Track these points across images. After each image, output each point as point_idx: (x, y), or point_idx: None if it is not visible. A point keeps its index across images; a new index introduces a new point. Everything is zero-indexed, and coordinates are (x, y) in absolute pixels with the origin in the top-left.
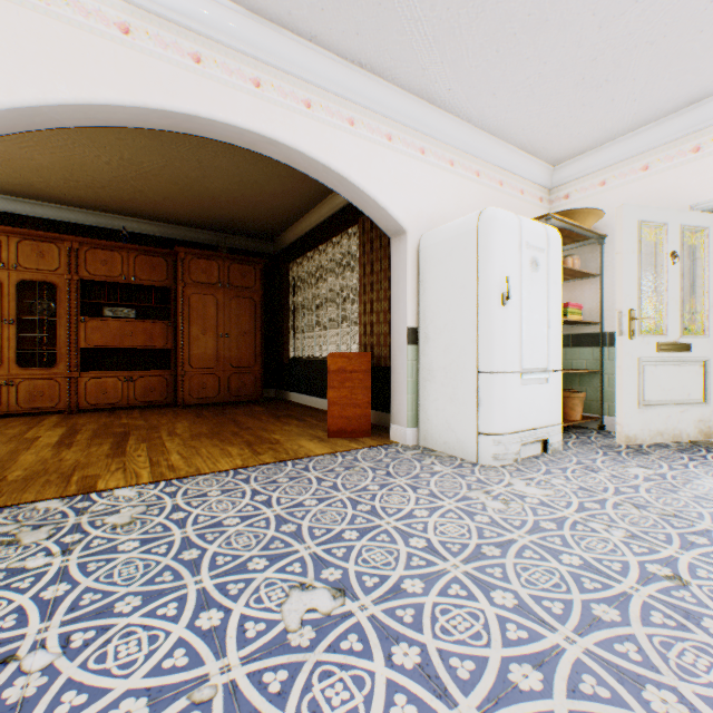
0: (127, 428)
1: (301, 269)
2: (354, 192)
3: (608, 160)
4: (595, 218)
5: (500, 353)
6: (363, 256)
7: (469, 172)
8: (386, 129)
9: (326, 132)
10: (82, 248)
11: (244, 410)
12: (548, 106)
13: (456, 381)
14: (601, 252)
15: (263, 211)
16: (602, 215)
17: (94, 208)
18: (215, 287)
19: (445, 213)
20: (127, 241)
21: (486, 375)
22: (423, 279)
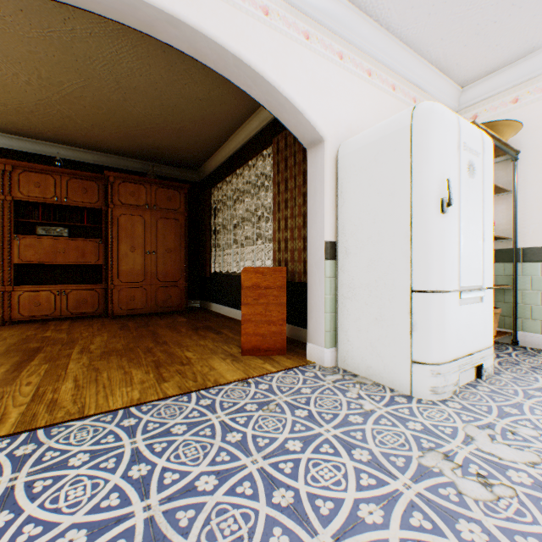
0: (44, 343)
1: (221, 193)
2: (269, 93)
3: (523, 76)
4: (512, 132)
5: (439, 269)
6: (277, 175)
7: (385, 84)
8: (303, 26)
9: (237, 16)
10: (16, 171)
11: (167, 321)
12: (475, 6)
13: (382, 300)
14: (514, 168)
15: (185, 138)
16: (519, 129)
17: (30, 136)
18: (143, 209)
19: (362, 123)
20: (64, 167)
21: (422, 295)
22: (343, 189)
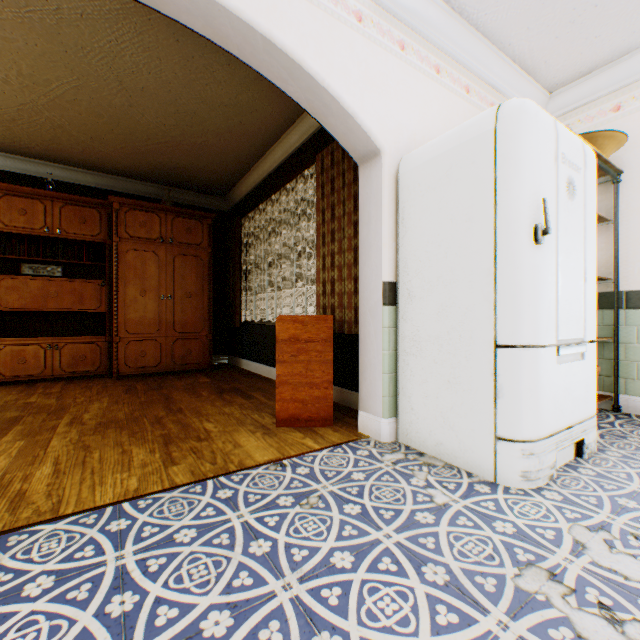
0: (25, 411)
1: (254, 225)
2: (310, 89)
3: (627, 78)
4: (614, 147)
5: (533, 317)
6: (322, 200)
7: (457, 85)
8: (354, 4)
9: None
10: None
11: (186, 382)
12: None
13: (457, 357)
14: (615, 192)
15: (209, 156)
16: (623, 143)
17: (14, 152)
18: (156, 243)
19: (429, 133)
20: (57, 191)
21: (510, 351)
22: (405, 215)
